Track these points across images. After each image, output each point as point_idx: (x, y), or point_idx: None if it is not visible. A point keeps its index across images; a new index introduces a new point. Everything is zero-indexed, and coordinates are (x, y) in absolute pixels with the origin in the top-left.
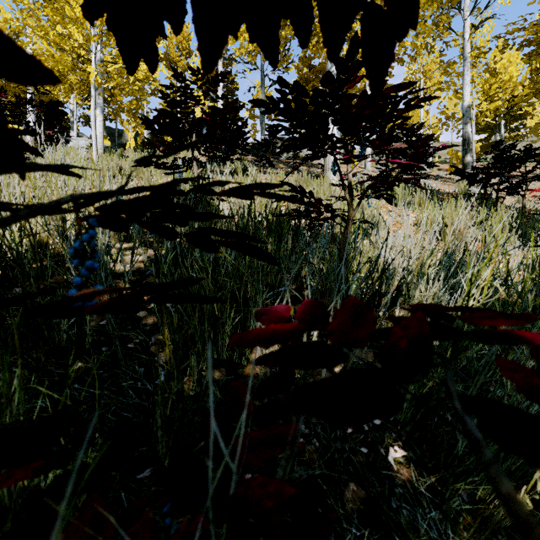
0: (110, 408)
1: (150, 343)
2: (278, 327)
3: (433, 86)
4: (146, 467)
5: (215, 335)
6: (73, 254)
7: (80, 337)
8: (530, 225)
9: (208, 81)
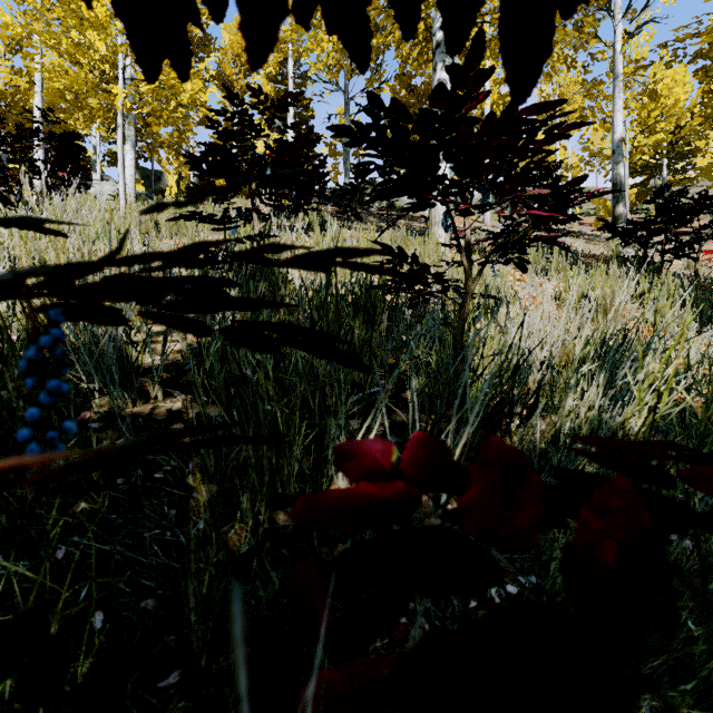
0: (124, 574)
1: (187, 472)
2: (372, 492)
3: (572, 113)
4: (173, 668)
5: (279, 460)
6: (26, 368)
7: None
8: (706, 299)
9: (274, 104)
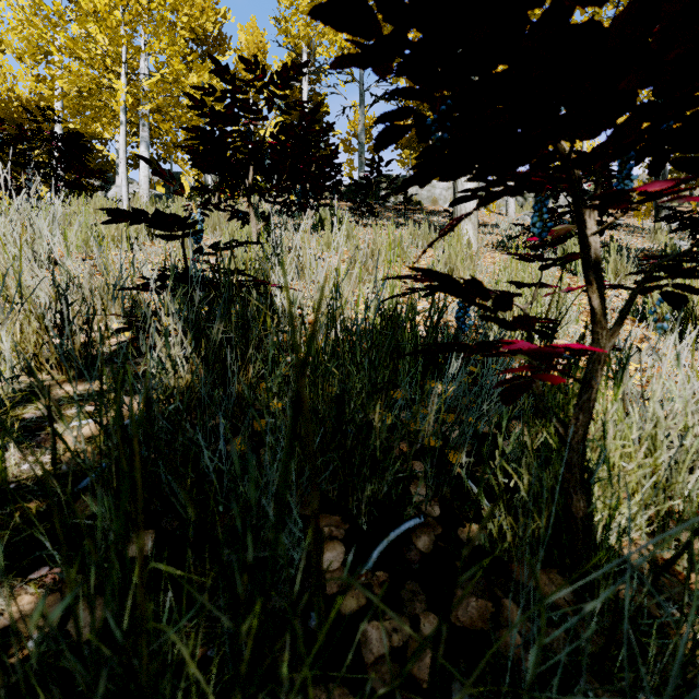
0: None
1: None
2: None
3: None
4: None
5: None
6: None
7: None
8: None
9: (272, 79)
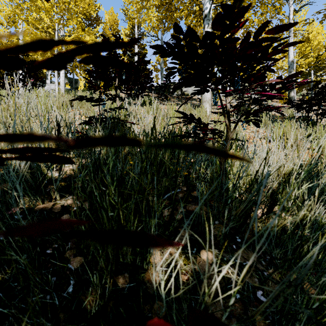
0: None
1: (66, 248)
2: None
3: None
4: None
5: None
6: None
7: (2, 247)
8: None
9: None
